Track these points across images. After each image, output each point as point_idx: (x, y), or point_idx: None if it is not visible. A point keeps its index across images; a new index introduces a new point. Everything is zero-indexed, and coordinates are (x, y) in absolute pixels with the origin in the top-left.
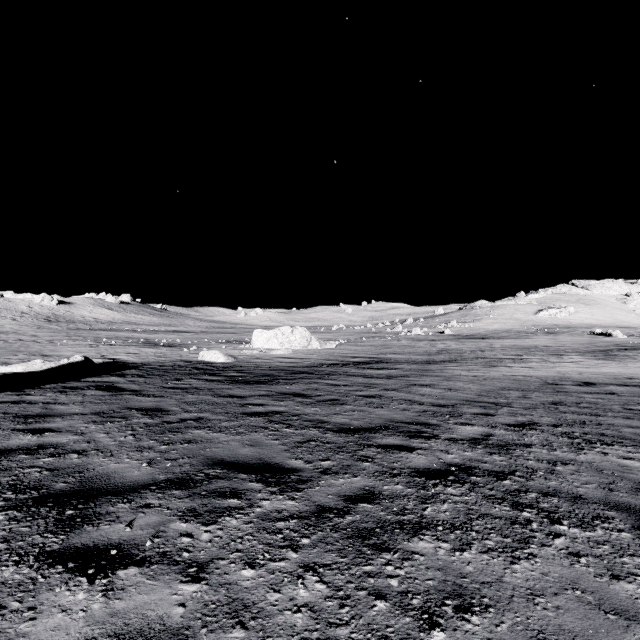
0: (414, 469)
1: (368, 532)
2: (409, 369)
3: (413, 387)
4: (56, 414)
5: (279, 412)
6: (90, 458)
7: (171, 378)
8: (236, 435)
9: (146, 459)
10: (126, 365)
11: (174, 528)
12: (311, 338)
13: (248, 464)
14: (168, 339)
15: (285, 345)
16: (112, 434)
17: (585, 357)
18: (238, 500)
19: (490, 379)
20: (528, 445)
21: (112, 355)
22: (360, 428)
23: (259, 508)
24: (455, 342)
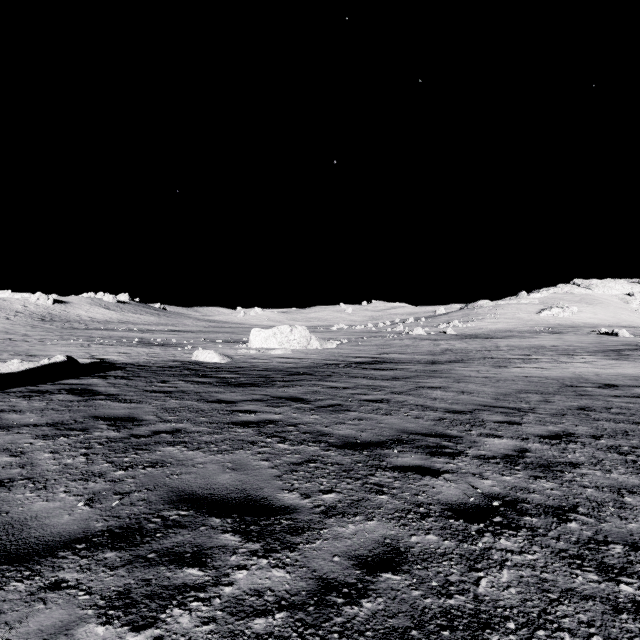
0: (446, 505)
1: (400, 639)
2: (415, 370)
3: (422, 390)
4: (2, 426)
5: (273, 421)
6: (12, 492)
7: (157, 380)
8: (216, 454)
9: (88, 493)
10: (113, 365)
11: (81, 639)
12: (311, 337)
13: (225, 500)
14: (164, 338)
15: (284, 345)
16: (59, 454)
17: (597, 357)
18: (200, 570)
19: (503, 381)
20: (575, 464)
21: (102, 355)
22: (369, 442)
23: (229, 587)
24: (459, 342)
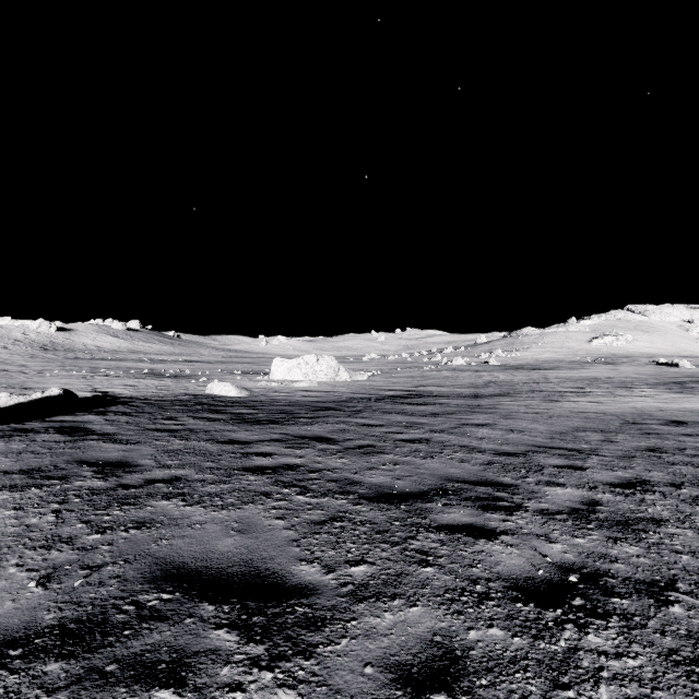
0: (509, 581)
1: None
2: (456, 404)
3: (466, 428)
4: None
5: (293, 466)
6: None
7: (163, 416)
8: (220, 510)
9: (47, 567)
10: (116, 400)
11: None
12: (339, 368)
13: (224, 576)
14: (176, 369)
15: (309, 376)
16: (24, 510)
17: (659, 390)
18: (175, 693)
19: (556, 417)
20: (659, 521)
21: (105, 388)
22: (407, 493)
23: None
24: (503, 373)
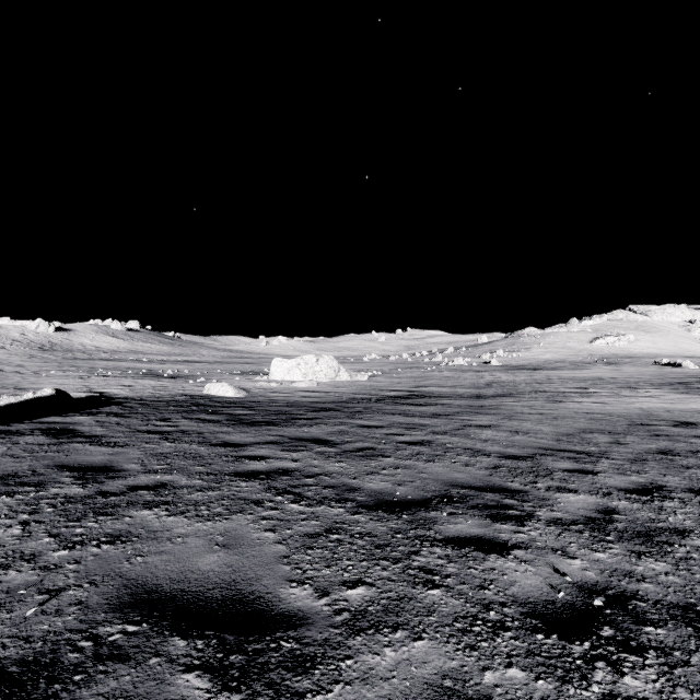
0: (526, 606)
1: None
2: (458, 405)
3: (469, 429)
4: None
5: (288, 471)
6: None
7: (156, 417)
8: (205, 521)
9: None
10: (111, 400)
11: None
12: (339, 368)
13: (201, 602)
14: (175, 370)
15: (309, 376)
16: None
17: (664, 390)
18: None
19: (562, 418)
20: (682, 532)
21: (101, 388)
22: (409, 500)
23: None
24: (505, 373)
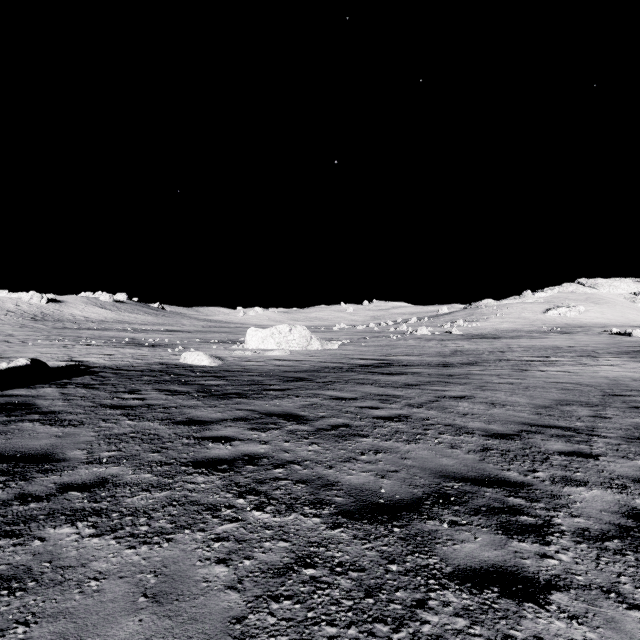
0: None
1: None
2: (428, 374)
3: (444, 401)
4: None
5: (254, 458)
6: None
7: (125, 389)
8: (139, 545)
9: None
10: (87, 369)
11: None
12: (311, 337)
13: None
14: (156, 339)
15: (282, 345)
16: None
17: (623, 359)
18: None
19: (533, 388)
20: None
21: (82, 357)
22: (398, 502)
23: None
24: (467, 342)
